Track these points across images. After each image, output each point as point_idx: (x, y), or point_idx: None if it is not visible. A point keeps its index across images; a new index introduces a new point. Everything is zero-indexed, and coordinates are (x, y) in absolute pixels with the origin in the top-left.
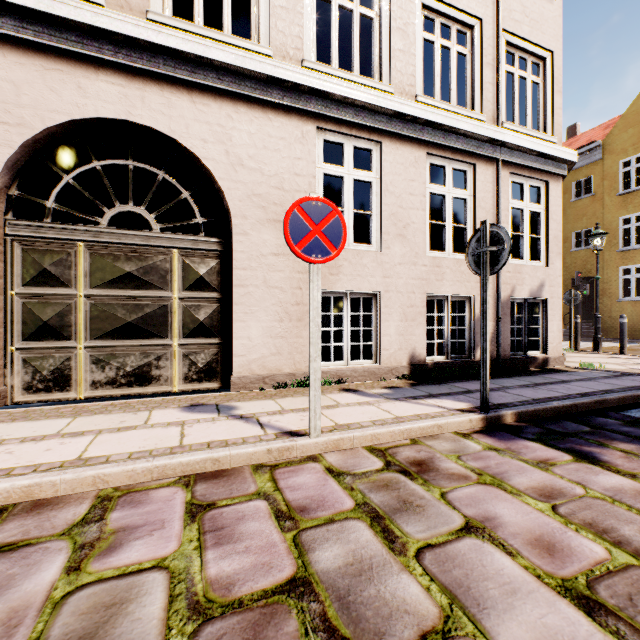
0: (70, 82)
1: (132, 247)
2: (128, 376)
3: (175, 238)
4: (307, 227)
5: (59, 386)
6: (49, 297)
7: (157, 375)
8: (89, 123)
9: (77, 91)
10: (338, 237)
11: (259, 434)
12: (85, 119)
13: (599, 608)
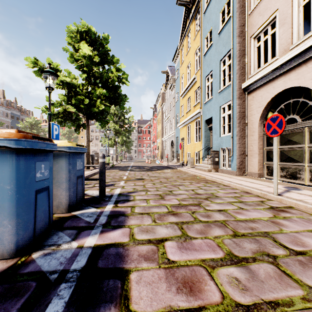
0: (271, 87)
1: (291, 130)
2: (289, 175)
3: (304, 123)
4: (271, 126)
5: (272, 175)
6: (270, 149)
7: (299, 177)
8: (277, 95)
9: (272, 89)
10: (281, 126)
11: (272, 192)
12: (274, 96)
13: (219, 210)
